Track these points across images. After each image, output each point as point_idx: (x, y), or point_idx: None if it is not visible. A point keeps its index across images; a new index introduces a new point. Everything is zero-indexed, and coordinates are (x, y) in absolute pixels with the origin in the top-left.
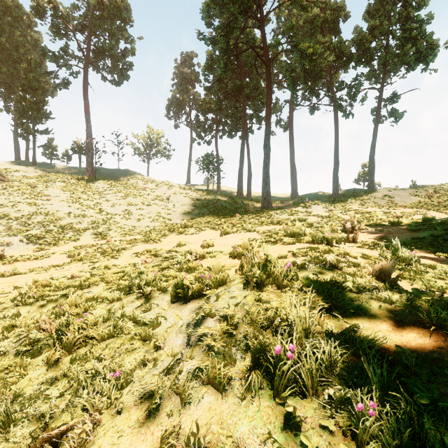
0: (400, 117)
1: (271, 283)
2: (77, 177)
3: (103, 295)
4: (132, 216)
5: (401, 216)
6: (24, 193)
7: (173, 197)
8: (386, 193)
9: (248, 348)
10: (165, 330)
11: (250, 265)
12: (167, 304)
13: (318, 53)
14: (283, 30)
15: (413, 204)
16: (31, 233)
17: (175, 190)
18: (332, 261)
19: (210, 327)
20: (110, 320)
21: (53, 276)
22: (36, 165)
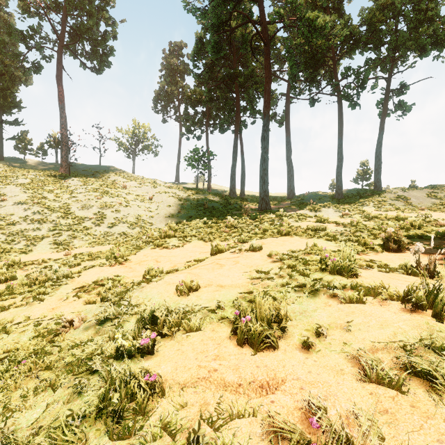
0: (408, 111)
1: None
2: (48, 173)
3: None
4: (106, 220)
5: None
6: None
7: (157, 197)
8: (400, 193)
9: None
10: None
11: None
12: None
13: (327, 27)
14: None
15: (434, 206)
16: None
17: (160, 188)
18: None
19: None
20: None
21: None
22: (5, 160)
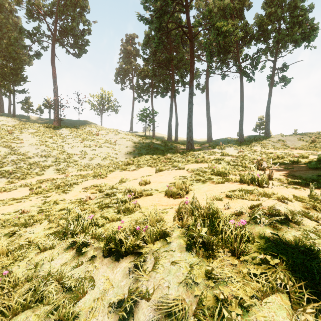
0: (288, 82)
1: (222, 245)
2: (46, 125)
3: (36, 242)
4: (87, 155)
5: (298, 156)
6: (2, 137)
7: (119, 141)
8: (280, 138)
9: None
10: (91, 302)
11: (194, 219)
12: (99, 257)
13: (230, 31)
14: (203, 13)
15: (301, 146)
16: (5, 169)
17: (121, 135)
18: (287, 213)
19: None
20: (32, 281)
21: (7, 211)
22: (16, 116)
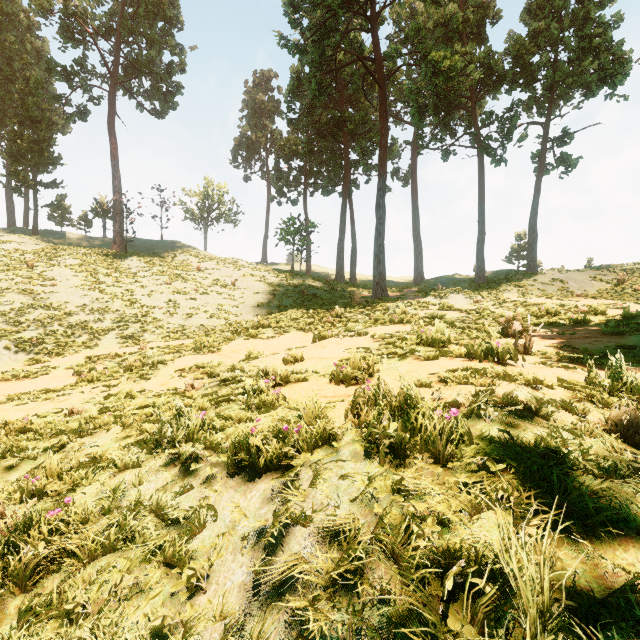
0: (574, 166)
1: (421, 449)
2: (99, 252)
3: (109, 456)
4: (180, 310)
5: (586, 311)
6: (16, 275)
7: (241, 282)
8: (555, 276)
9: (393, 633)
10: (213, 539)
11: (377, 410)
12: (221, 477)
13: (457, 67)
14: (405, 33)
15: (596, 292)
16: (23, 336)
17: (244, 270)
18: (530, 402)
19: (302, 551)
20: (113, 513)
21: (41, 411)
22: (39, 234)
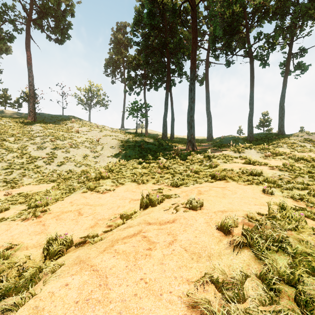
0: (306, 70)
1: None
2: (17, 120)
3: None
4: (56, 159)
5: None
6: None
7: (103, 139)
8: (306, 137)
9: None
10: None
11: None
12: None
13: None
14: None
15: None
16: None
17: (106, 132)
18: None
19: None
20: None
21: None
22: None
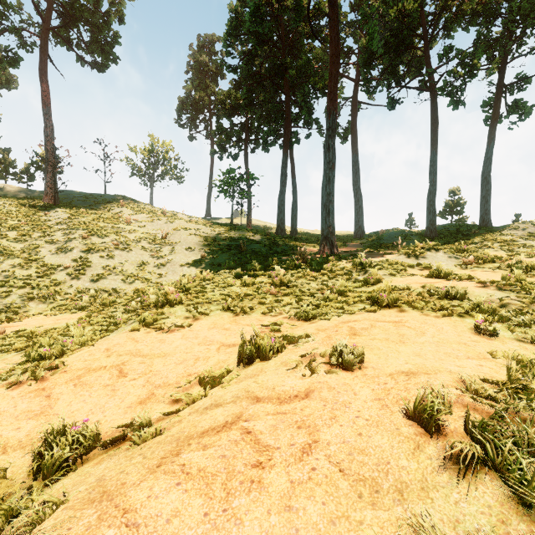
0: (528, 114)
1: None
2: (25, 203)
3: None
4: (90, 269)
5: None
6: None
7: (173, 235)
8: (531, 230)
9: None
10: None
11: None
12: None
13: None
14: None
15: None
16: None
17: (179, 223)
18: None
19: None
20: None
21: None
22: None
